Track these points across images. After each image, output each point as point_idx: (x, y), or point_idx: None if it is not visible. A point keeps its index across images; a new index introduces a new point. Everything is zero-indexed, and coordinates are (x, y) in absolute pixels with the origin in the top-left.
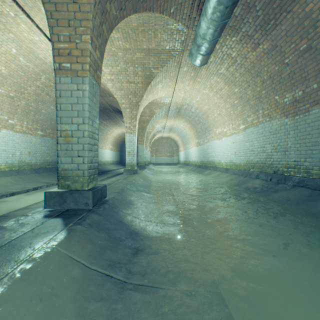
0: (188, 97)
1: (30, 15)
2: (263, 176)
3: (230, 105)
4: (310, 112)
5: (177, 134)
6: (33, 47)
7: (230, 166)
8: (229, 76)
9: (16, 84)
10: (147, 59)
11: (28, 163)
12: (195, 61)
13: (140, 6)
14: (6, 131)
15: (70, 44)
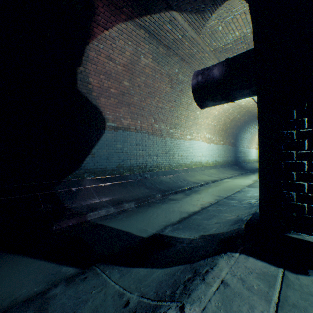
0: None
1: None
2: None
3: None
4: None
5: None
6: None
7: None
8: None
9: (218, 118)
10: None
11: (217, 162)
12: None
13: None
14: (211, 144)
15: None
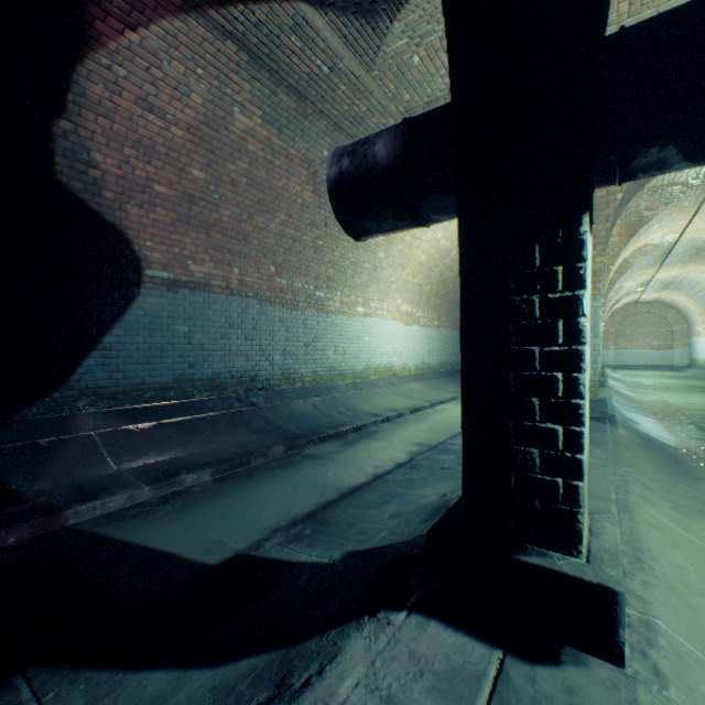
0: None
1: None
2: None
3: None
4: None
5: (687, 293)
6: None
7: None
8: None
9: (427, 269)
10: (634, 201)
11: (427, 365)
12: None
13: (647, 181)
14: (414, 326)
15: None
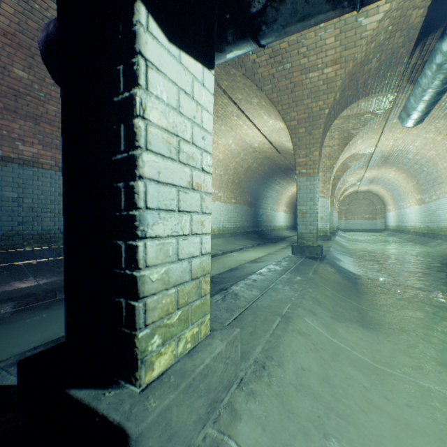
0: (400, 143)
1: (252, 120)
2: None
3: None
4: None
5: (383, 186)
6: (244, 137)
7: None
8: None
9: (225, 164)
10: (345, 123)
11: (227, 228)
12: (405, 124)
13: (347, 105)
14: (217, 202)
15: (305, 158)
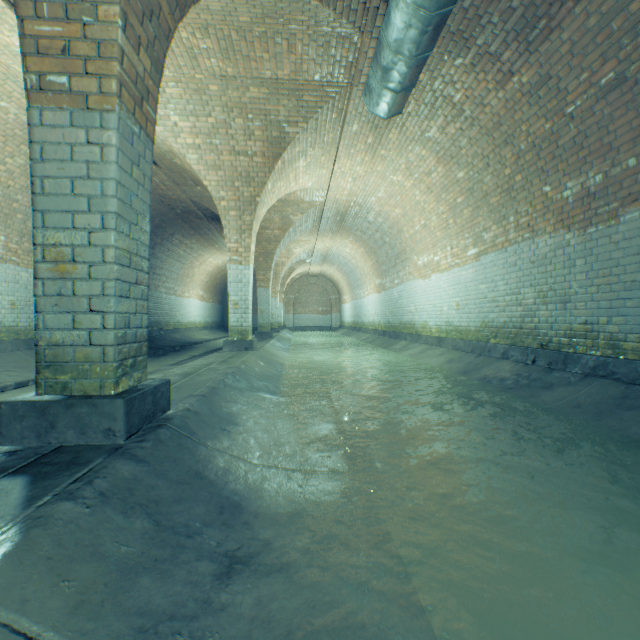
0: (360, 191)
1: None
2: (518, 355)
3: (447, 207)
4: (620, 219)
5: (339, 267)
6: (13, 63)
7: (447, 332)
8: (447, 144)
9: None
10: (273, 102)
11: (10, 328)
12: (377, 106)
13: None
14: None
15: (68, 25)
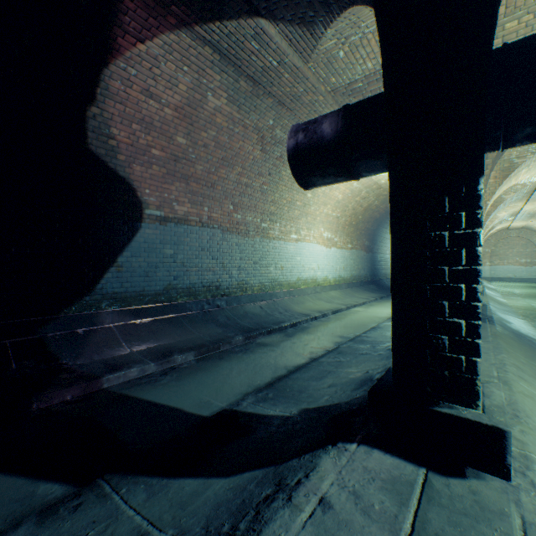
0: None
1: None
2: None
3: None
4: None
5: None
6: None
7: None
8: None
9: (343, 205)
10: (506, 151)
11: (342, 278)
12: None
13: None
14: (333, 248)
15: None
